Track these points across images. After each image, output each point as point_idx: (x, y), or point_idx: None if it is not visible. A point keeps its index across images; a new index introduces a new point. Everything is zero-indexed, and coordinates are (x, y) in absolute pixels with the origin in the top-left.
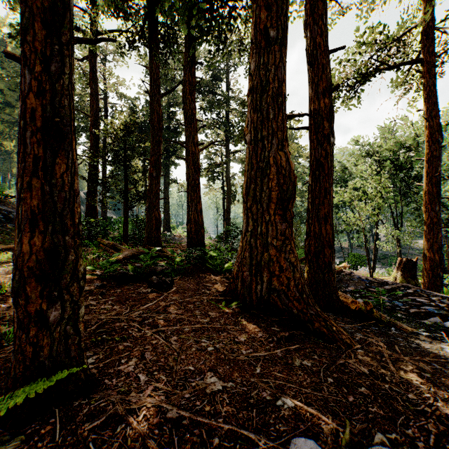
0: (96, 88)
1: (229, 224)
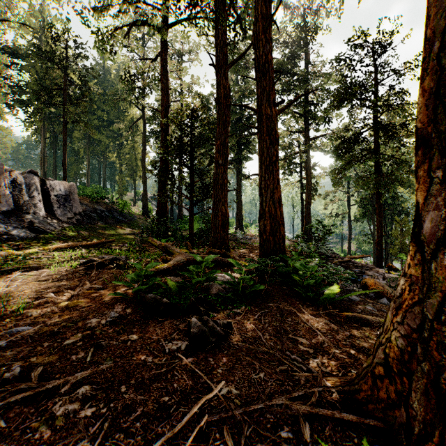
0: (166, 81)
1: (309, 222)
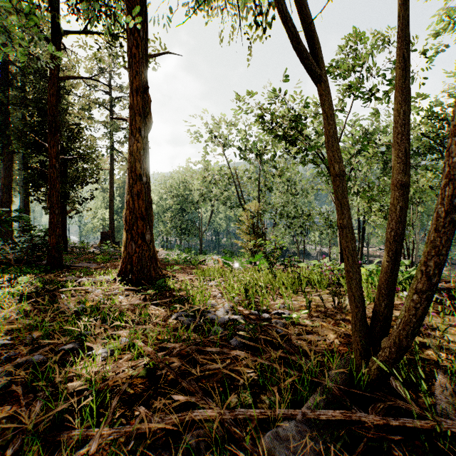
0: None
1: None
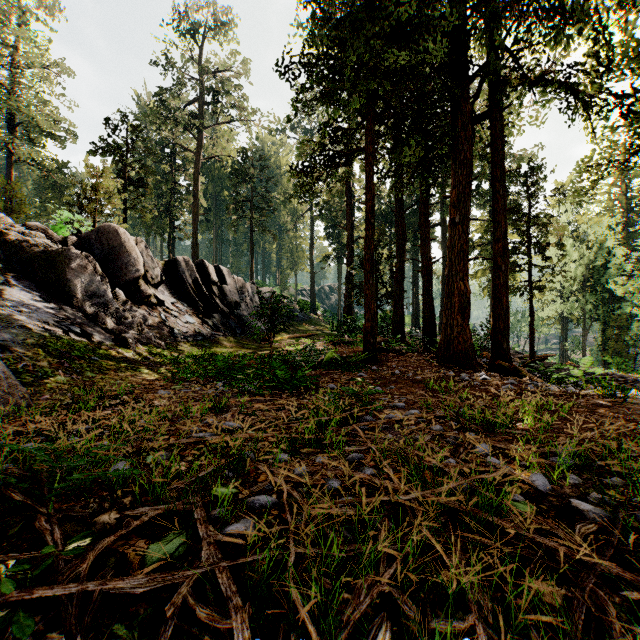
0: (351, 204)
1: None
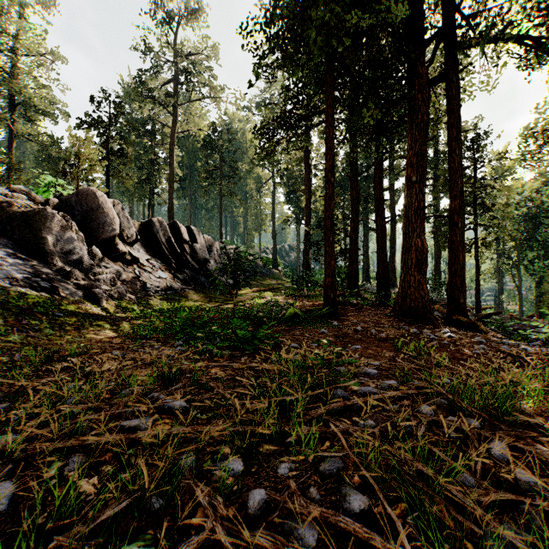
0: (309, 170)
1: (438, 275)
